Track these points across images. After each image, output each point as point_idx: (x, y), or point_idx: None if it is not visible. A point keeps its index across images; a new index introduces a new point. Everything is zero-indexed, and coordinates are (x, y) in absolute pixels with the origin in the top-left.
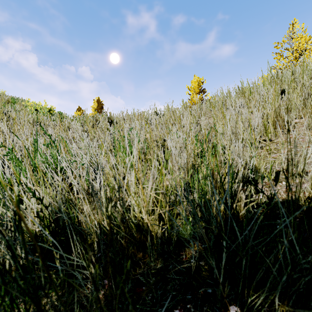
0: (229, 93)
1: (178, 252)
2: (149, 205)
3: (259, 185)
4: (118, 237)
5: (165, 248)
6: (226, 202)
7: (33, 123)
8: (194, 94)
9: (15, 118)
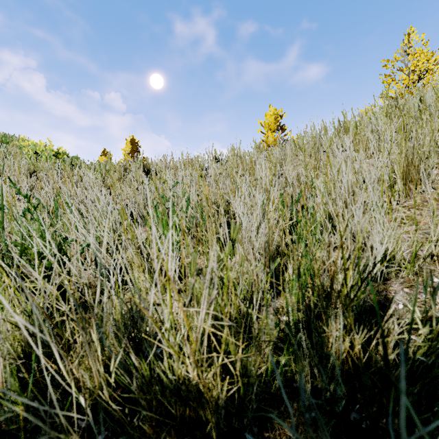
0: (324, 130)
1: (260, 432)
2: (203, 349)
3: (392, 282)
4: (135, 421)
5: (233, 422)
6: (388, 375)
7: (28, 173)
8: (270, 132)
9: (0, 165)
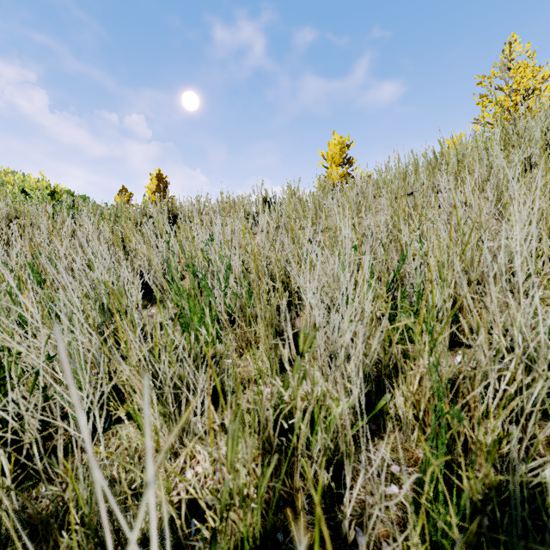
0: (415, 164)
1: None
2: None
3: None
4: None
5: None
6: None
7: (8, 219)
8: (334, 166)
9: None
